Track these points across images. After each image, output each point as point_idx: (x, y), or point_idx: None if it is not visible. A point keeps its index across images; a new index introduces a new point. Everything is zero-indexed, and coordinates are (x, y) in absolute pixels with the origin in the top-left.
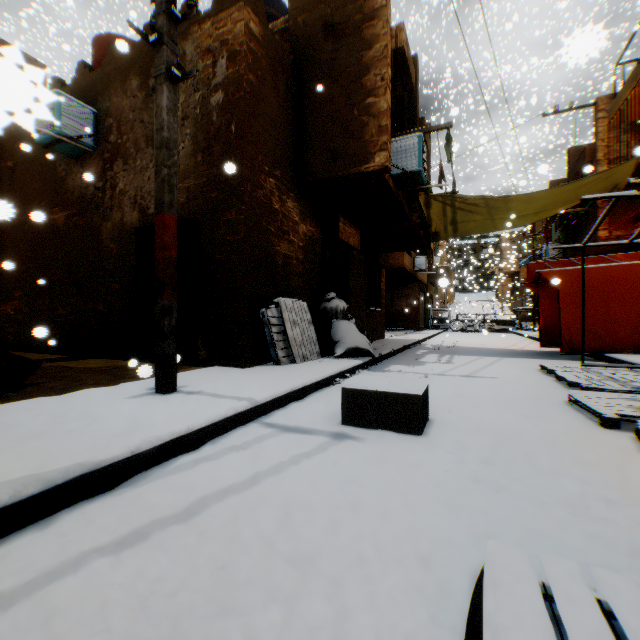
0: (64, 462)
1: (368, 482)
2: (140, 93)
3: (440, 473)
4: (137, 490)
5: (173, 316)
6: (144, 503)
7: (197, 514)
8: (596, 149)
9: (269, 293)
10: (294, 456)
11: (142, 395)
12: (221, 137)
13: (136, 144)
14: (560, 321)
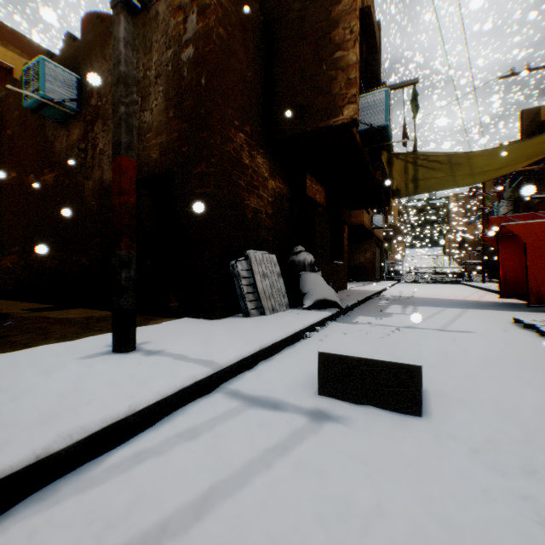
0: None
1: (373, 514)
2: None
3: (475, 495)
4: (32, 522)
5: (132, 268)
6: None
7: None
8: None
9: (239, 246)
10: (263, 452)
11: (97, 354)
12: (191, 92)
13: None
14: (526, 273)
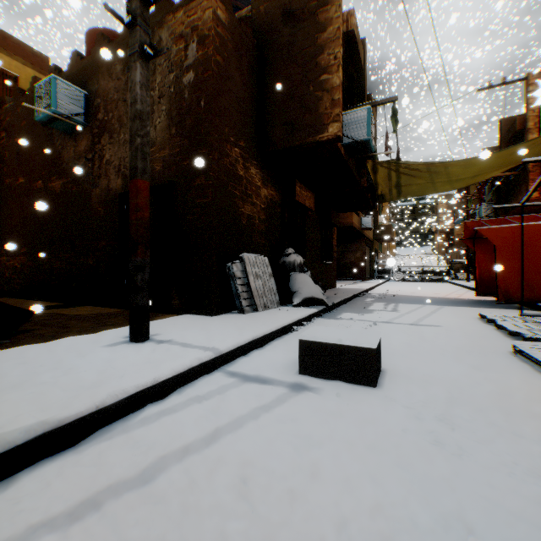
0: (28, 419)
1: (326, 441)
2: (123, 76)
3: (398, 432)
4: (99, 446)
5: (146, 272)
6: (103, 462)
7: (154, 477)
8: (527, 119)
9: (234, 249)
10: (253, 409)
11: (118, 343)
12: (192, 112)
13: (120, 120)
14: (496, 273)
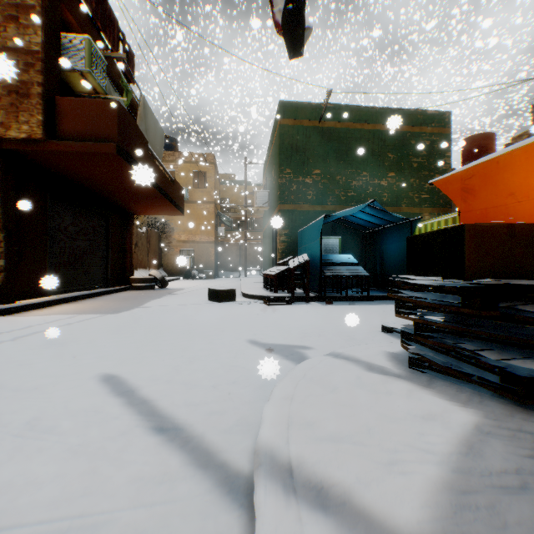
0: None
1: None
2: None
3: None
4: None
5: None
6: None
7: None
8: None
9: None
10: None
11: None
12: None
13: None
14: None
